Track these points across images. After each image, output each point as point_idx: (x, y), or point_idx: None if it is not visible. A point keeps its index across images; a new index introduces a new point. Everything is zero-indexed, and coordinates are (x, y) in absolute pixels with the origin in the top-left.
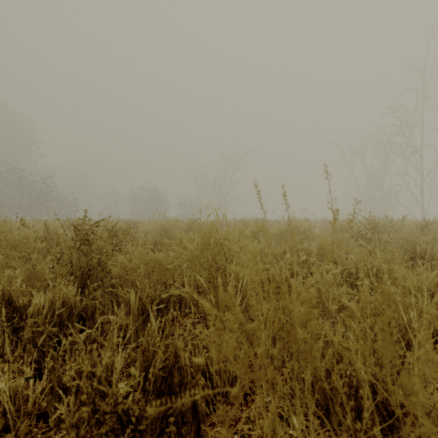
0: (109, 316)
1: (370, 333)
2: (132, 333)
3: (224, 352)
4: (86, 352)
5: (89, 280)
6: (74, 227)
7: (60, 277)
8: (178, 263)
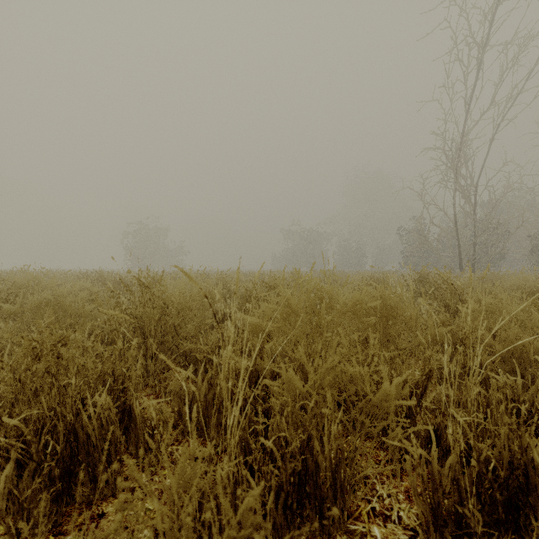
0: None
1: None
2: None
3: None
4: None
5: None
6: None
7: None
8: None
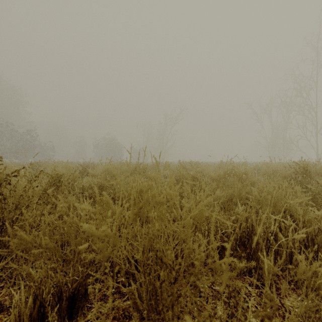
0: None
1: None
2: None
3: None
4: None
5: None
6: None
7: None
8: (101, 234)
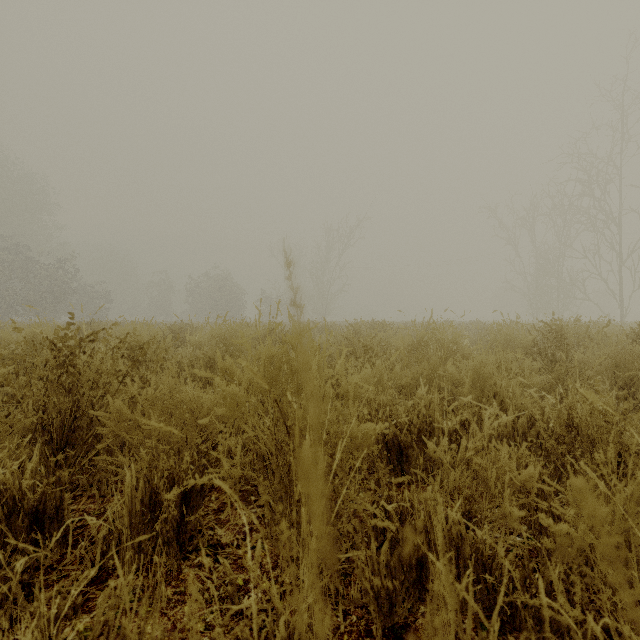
0: (84, 517)
1: (630, 636)
2: (127, 550)
3: (283, 639)
4: (24, 599)
5: (74, 435)
6: (50, 343)
7: (7, 437)
8: None
